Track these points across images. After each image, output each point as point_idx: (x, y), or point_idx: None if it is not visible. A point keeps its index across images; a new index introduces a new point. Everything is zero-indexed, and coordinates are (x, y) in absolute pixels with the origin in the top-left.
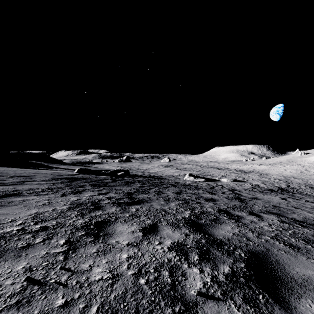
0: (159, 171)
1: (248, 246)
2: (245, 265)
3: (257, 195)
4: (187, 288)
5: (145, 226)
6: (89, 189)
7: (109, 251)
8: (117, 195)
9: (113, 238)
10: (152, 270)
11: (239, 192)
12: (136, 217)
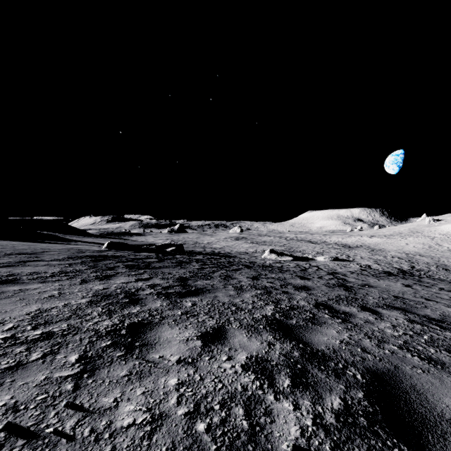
0: (226, 246)
1: (366, 362)
2: (364, 395)
3: (370, 280)
4: (274, 438)
5: (207, 330)
6: (122, 272)
7: (148, 374)
8: (164, 282)
9: (155, 351)
10: (218, 406)
11: (343, 276)
12: (192, 315)
